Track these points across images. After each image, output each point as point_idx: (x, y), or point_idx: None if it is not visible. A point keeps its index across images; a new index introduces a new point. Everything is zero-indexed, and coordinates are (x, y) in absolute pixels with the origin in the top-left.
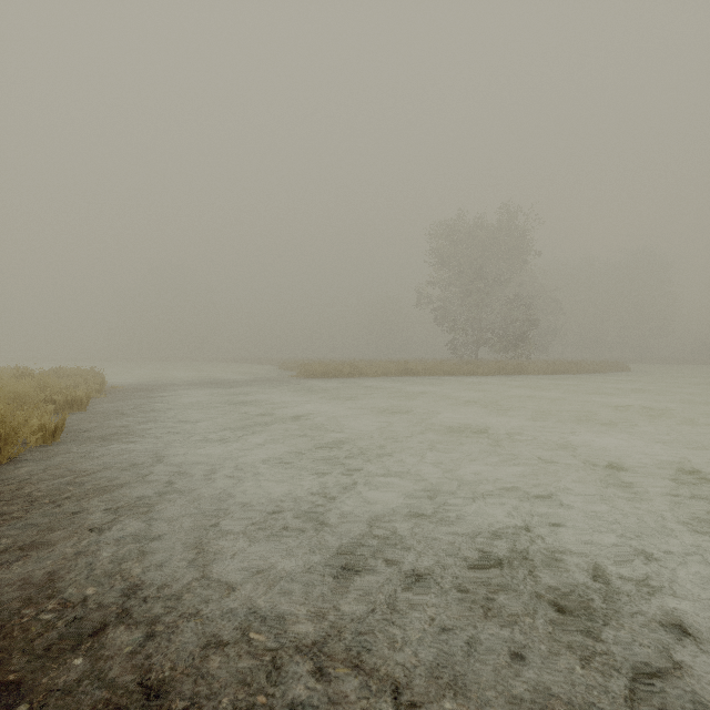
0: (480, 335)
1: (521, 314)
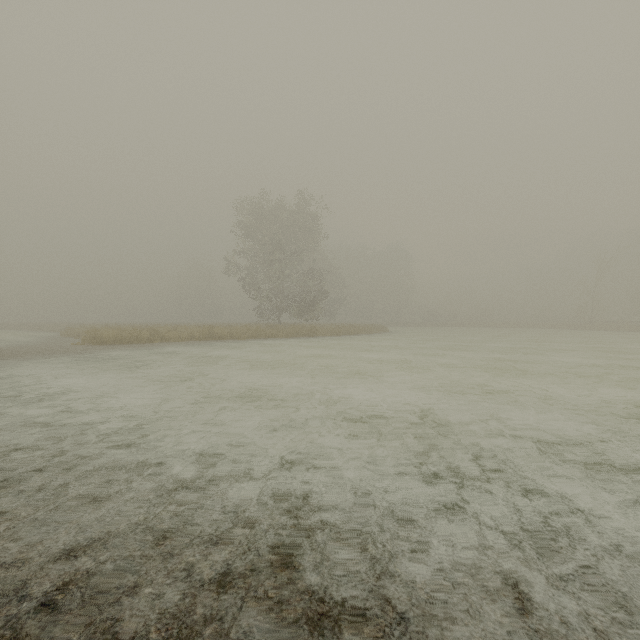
0: (283, 302)
1: (315, 285)
